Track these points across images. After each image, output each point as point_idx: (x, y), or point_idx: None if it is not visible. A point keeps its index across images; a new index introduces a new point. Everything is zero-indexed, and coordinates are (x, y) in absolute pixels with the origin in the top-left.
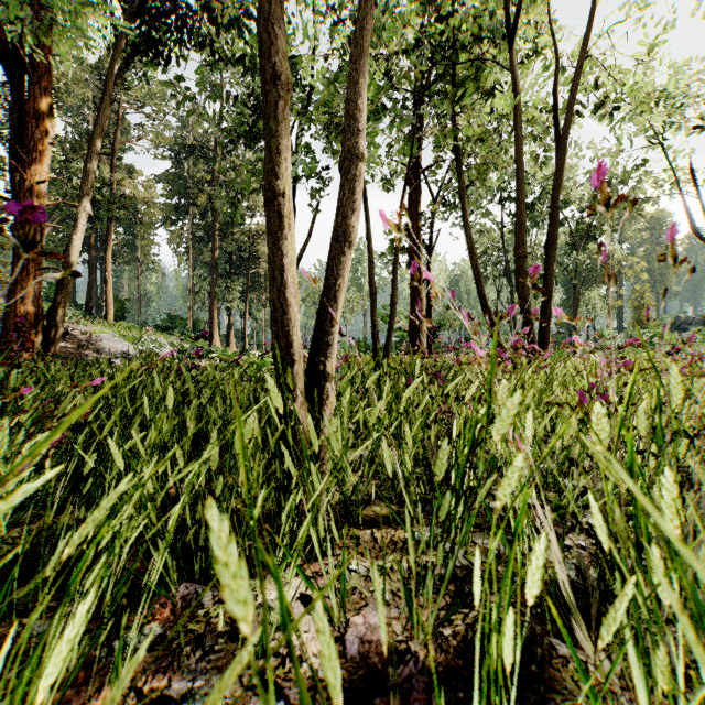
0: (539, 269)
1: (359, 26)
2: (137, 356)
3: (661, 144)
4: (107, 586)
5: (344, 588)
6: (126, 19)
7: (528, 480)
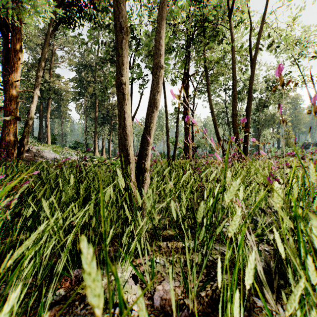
0: (245, 119)
1: (161, 6)
2: (61, 160)
3: (297, 64)
4: (40, 270)
5: (153, 272)
6: (55, 7)
7: (244, 222)
